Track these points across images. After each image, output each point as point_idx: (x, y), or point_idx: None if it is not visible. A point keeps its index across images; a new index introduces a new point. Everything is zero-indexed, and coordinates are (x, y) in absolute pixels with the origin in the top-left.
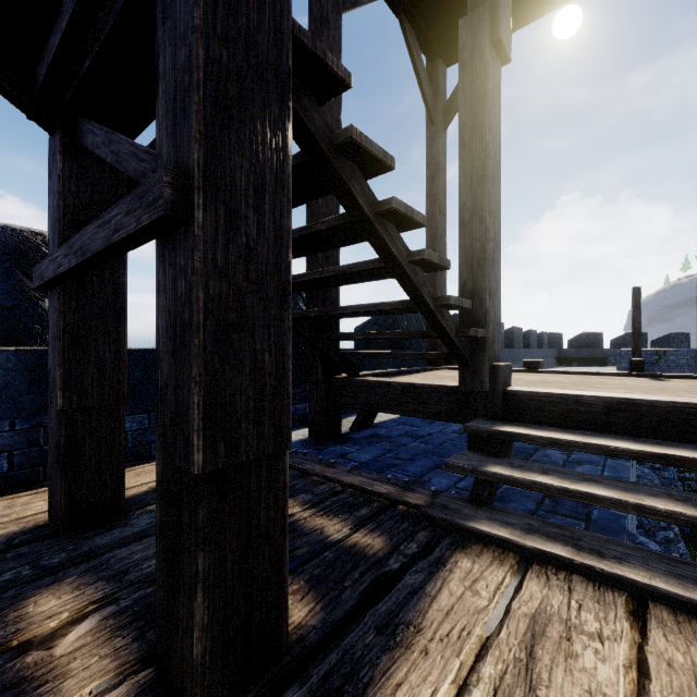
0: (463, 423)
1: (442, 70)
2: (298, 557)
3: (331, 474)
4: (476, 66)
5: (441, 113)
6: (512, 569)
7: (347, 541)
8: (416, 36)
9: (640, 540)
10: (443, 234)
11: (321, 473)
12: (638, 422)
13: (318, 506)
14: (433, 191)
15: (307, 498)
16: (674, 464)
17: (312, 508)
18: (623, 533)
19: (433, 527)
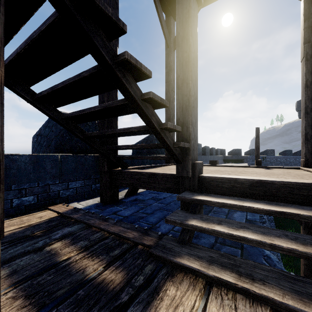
0: (178, 193)
1: (173, 22)
2: (59, 296)
3: (104, 226)
4: (185, 2)
5: (172, 42)
6: (200, 292)
7: (98, 278)
8: (160, 2)
9: (266, 254)
10: (173, 100)
11: (98, 225)
12: (266, 192)
13: (88, 250)
14: (169, 79)
15: (84, 244)
16: (288, 217)
17: (84, 251)
18: (260, 255)
19: (156, 261)
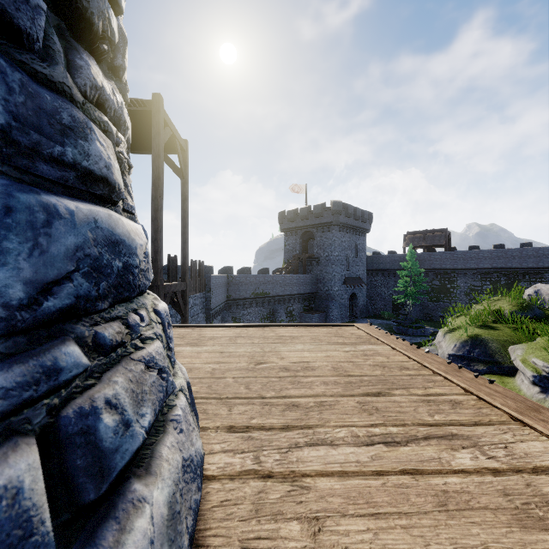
0: None
1: None
2: None
3: None
4: None
5: None
6: None
7: None
8: None
9: None
10: None
11: None
12: None
13: None
14: None
15: None
16: None
17: None
18: None
19: None
